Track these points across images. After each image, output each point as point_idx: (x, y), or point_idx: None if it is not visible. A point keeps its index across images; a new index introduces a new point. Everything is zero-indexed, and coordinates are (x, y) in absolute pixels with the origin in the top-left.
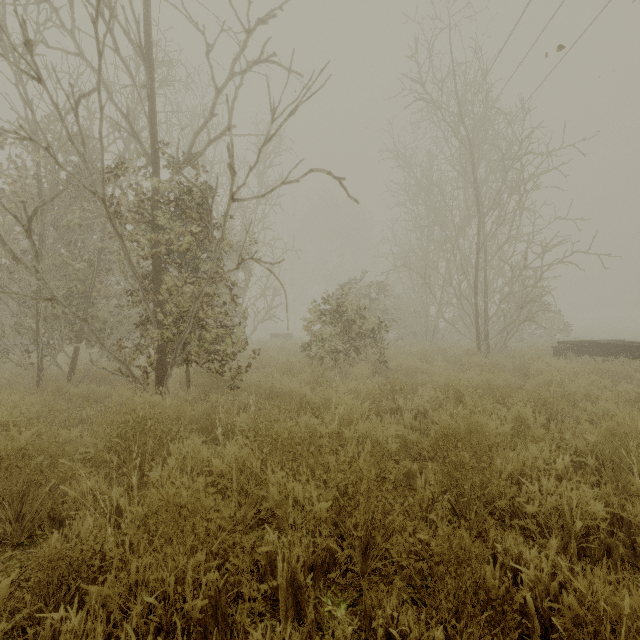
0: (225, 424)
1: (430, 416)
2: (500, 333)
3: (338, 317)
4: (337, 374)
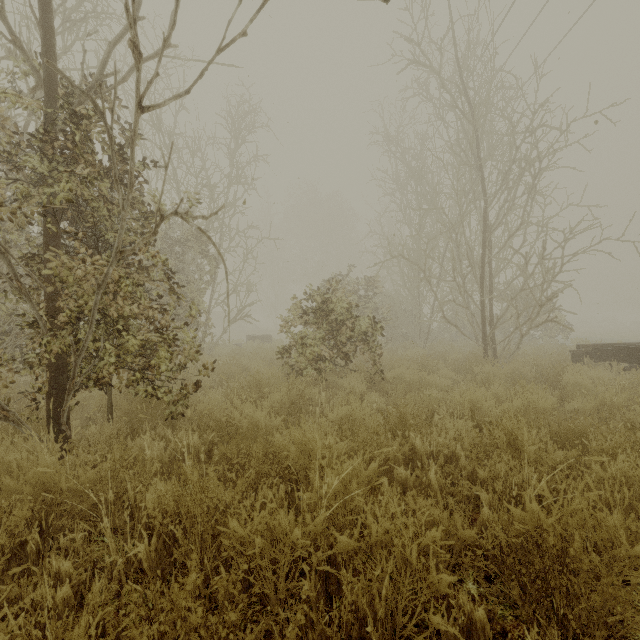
0: (132, 499)
1: (462, 464)
2: (510, 335)
3: (323, 317)
4: (322, 389)
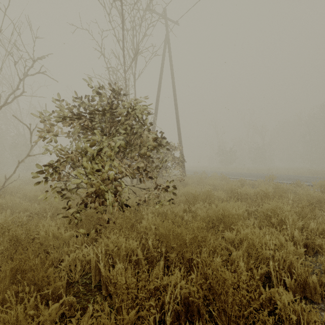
0: None
1: None
2: None
3: None
4: None
